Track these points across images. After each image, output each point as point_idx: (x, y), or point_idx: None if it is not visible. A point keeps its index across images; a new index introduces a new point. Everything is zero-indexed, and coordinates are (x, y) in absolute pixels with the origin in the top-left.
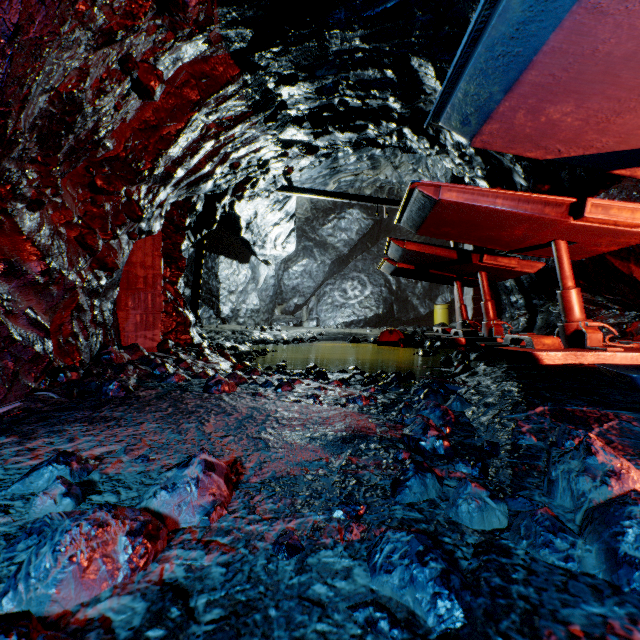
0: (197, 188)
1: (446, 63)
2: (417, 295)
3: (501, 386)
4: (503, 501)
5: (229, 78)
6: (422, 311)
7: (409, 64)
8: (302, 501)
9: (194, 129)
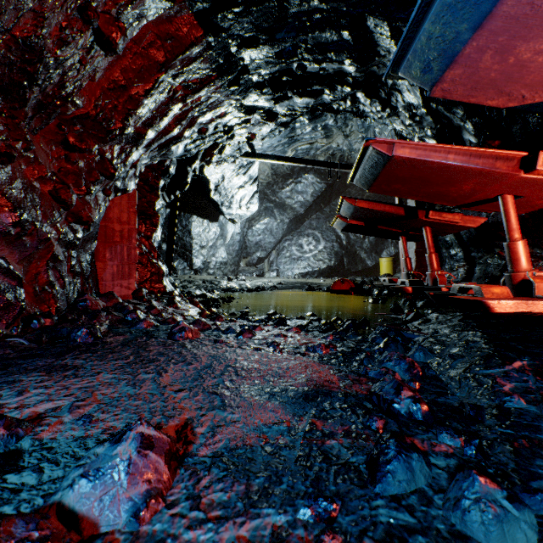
0: (169, 152)
1: (401, 21)
2: (365, 249)
3: (463, 336)
4: (527, 506)
5: (193, 39)
6: (369, 263)
7: (365, 24)
8: (259, 488)
9: (162, 91)
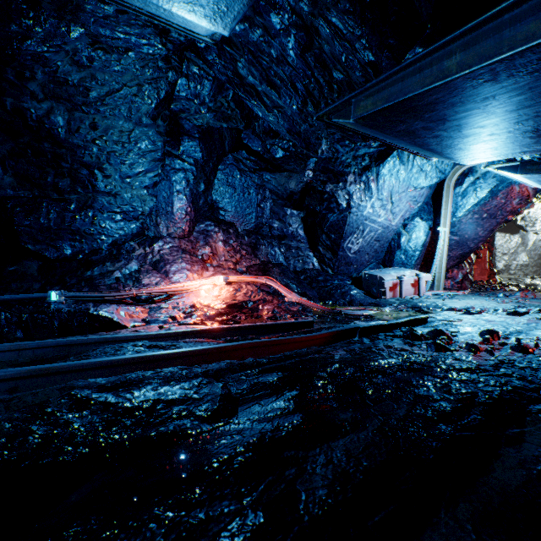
0: None
1: None
2: None
3: None
4: None
5: None
6: None
7: None
8: None
9: None
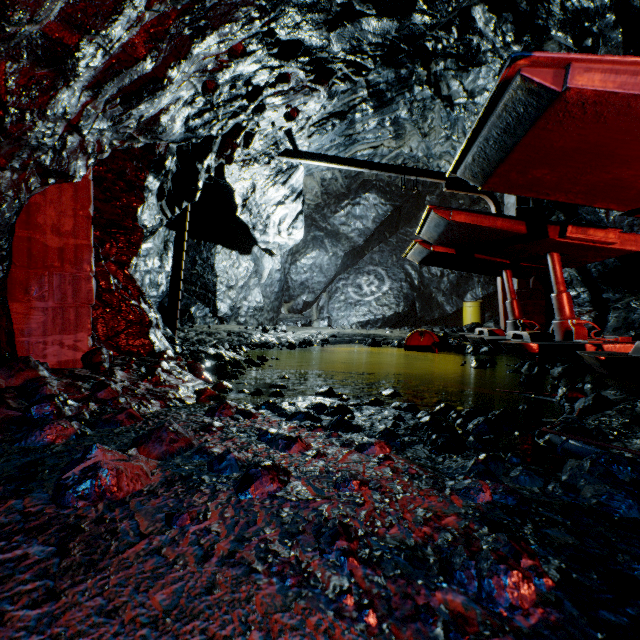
0: (157, 126)
1: None
2: (443, 291)
3: None
4: None
5: None
6: (448, 309)
7: None
8: None
9: None
